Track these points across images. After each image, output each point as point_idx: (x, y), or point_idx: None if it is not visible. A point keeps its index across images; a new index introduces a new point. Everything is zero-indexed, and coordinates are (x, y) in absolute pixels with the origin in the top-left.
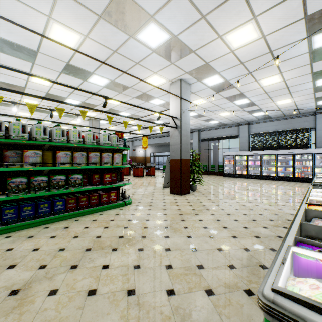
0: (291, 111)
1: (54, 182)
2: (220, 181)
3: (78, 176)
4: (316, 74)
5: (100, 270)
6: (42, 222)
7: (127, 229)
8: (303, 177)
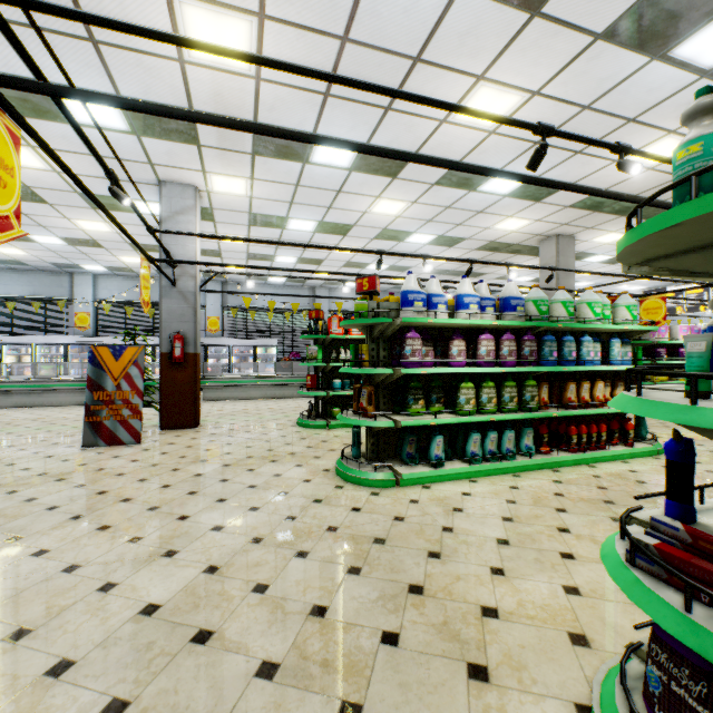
0: None
1: None
2: None
3: None
4: (88, 240)
5: None
6: None
7: None
8: None
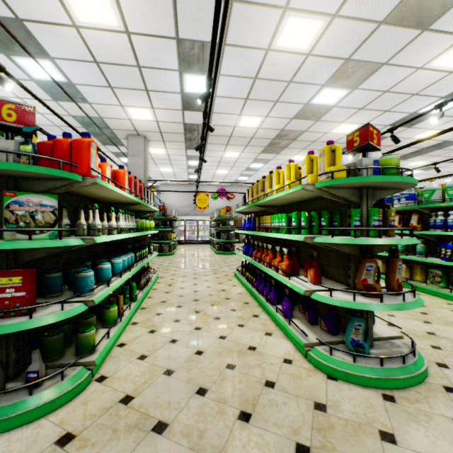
0: None
1: None
2: None
3: None
4: None
5: None
6: None
7: None
8: None
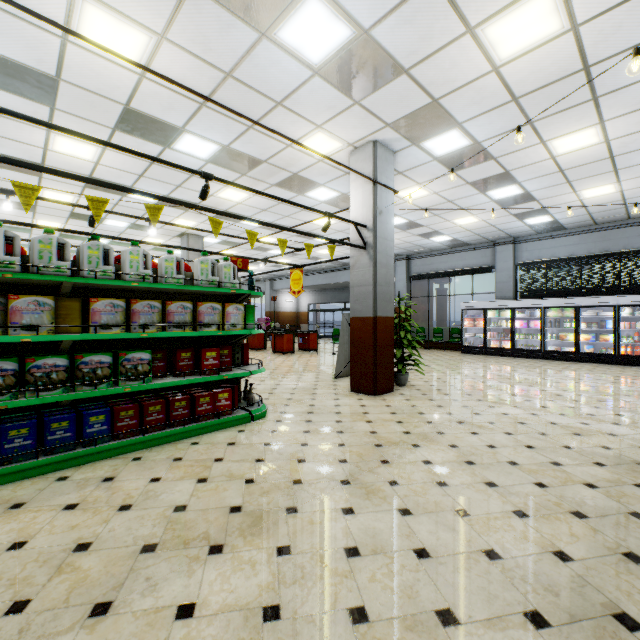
0: (609, 214)
1: (83, 371)
2: (455, 363)
3: (141, 356)
4: None
5: (170, 626)
6: (54, 463)
7: (251, 485)
8: (638, 355)
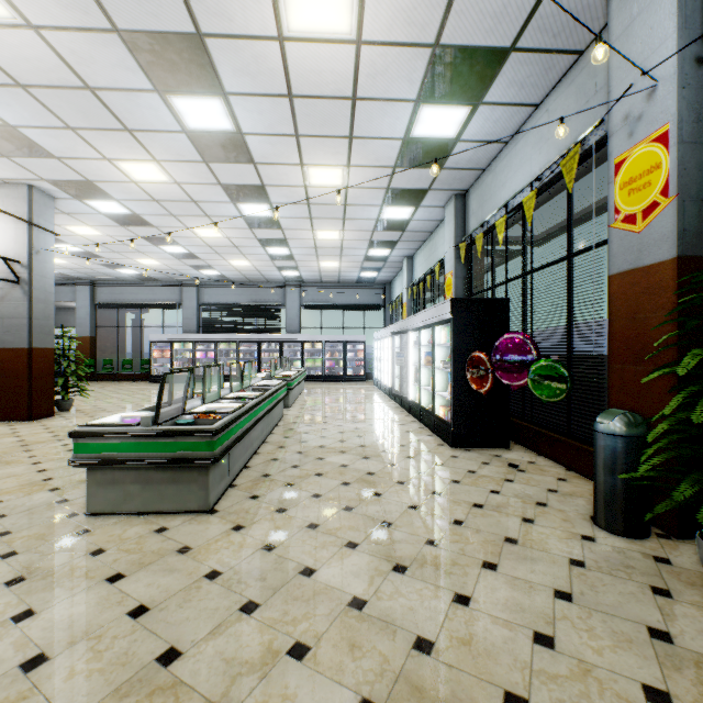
0: (256, 277)
1: None
2: (137, 391)
3: None
4: (262, 240)
5: None
6: None
7: None
8: None
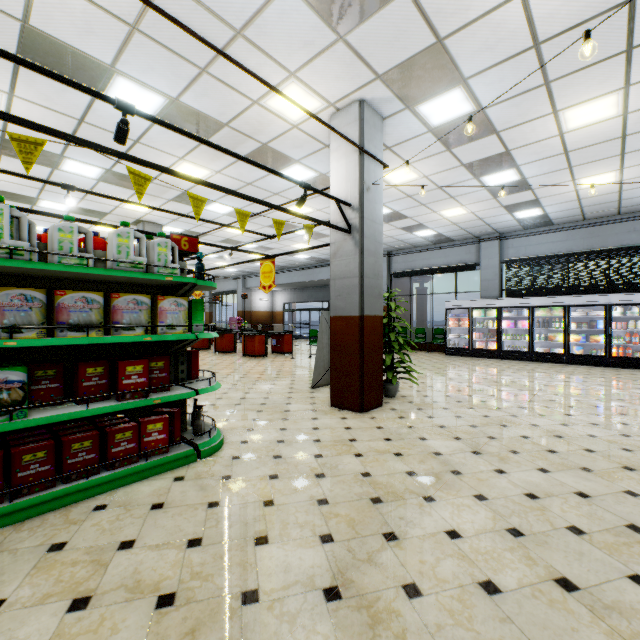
0: (601, 208)
1: None
2: (443, 367)
3: (8, 377)
4: None
5: None
6: None
7: (165, 612)
8: (631, 357)
